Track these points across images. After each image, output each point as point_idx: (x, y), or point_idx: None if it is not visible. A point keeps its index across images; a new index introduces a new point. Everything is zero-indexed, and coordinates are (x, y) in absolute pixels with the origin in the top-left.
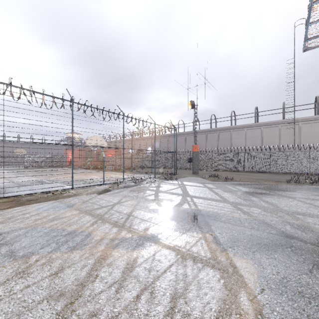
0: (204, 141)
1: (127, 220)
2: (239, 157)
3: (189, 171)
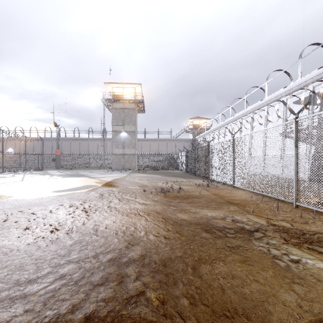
0: (69, 146)
1: (24, 176)
2: (90, 159)
3: (54, 168)
